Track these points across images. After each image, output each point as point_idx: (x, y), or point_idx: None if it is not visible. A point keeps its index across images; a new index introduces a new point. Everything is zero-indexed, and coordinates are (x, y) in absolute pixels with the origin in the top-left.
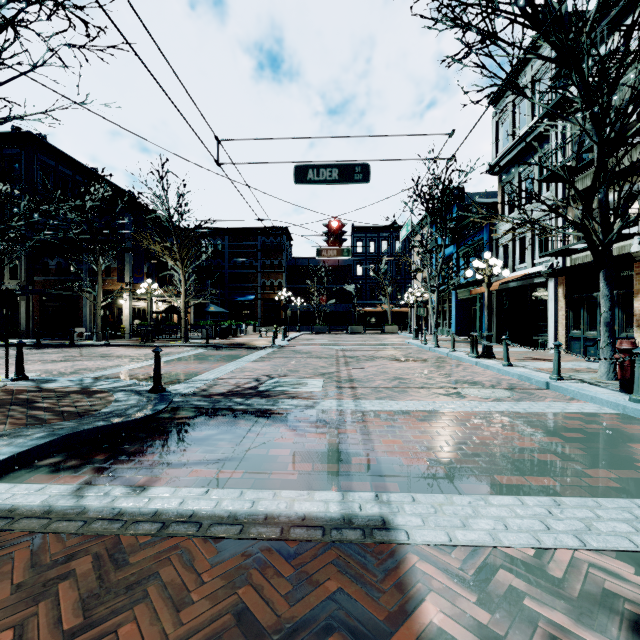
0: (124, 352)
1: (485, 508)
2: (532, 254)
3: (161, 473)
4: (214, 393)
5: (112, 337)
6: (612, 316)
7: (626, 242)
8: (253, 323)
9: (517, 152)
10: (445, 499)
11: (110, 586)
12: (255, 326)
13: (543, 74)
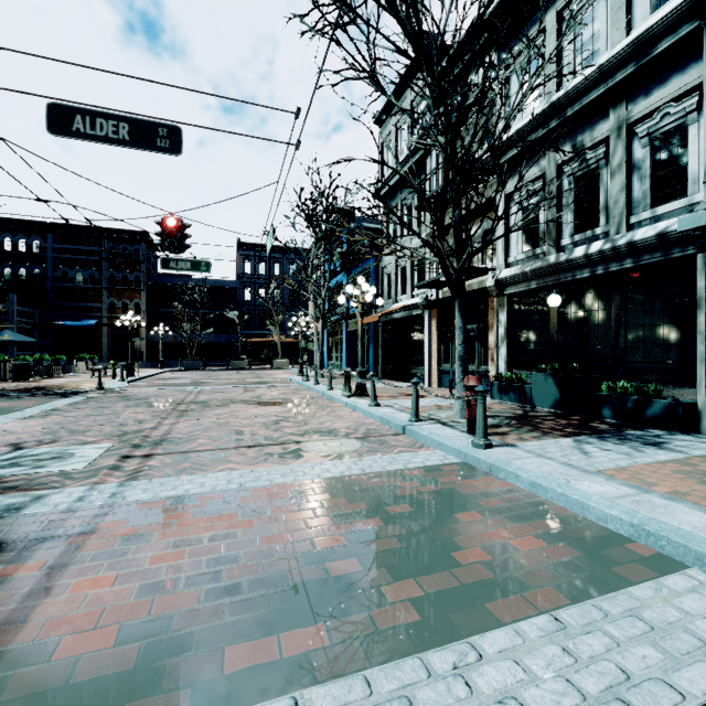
0: None
1: None
2: (411, 285)
3: None
4: None
5: None
6: (465, 349)
7: (484, 277)
8: (90, 357)
9: (399, 178)
10: None
11: None
12: (94, 361)
13: (420, 101)
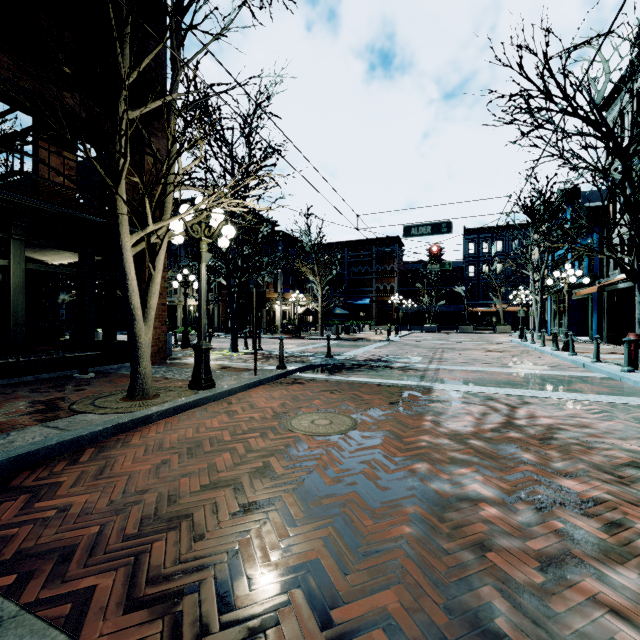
0: (287, 341)
1: (470, 387)
2: None
3: (351, 375)
4: (357, 360)
5: (269, 332)
6: None
7: None
8: (369, 323)
9: None
10: (457, 385)
11: (352, 386)
12: (370, 325)
13: None
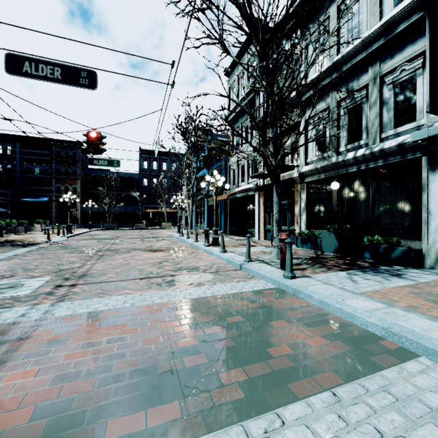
0: None
1: None
2: (247, 176)
3: None
4: None
5: None
6: (280, 216)
7: (292, 171)
8: (44, 221)
9: (240, 109)
10: None
11: None
12: (46, 224)
13: (253, 61)
